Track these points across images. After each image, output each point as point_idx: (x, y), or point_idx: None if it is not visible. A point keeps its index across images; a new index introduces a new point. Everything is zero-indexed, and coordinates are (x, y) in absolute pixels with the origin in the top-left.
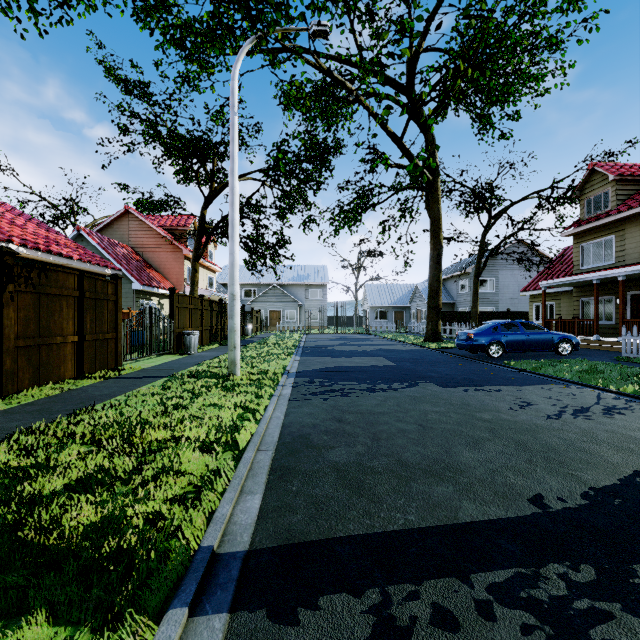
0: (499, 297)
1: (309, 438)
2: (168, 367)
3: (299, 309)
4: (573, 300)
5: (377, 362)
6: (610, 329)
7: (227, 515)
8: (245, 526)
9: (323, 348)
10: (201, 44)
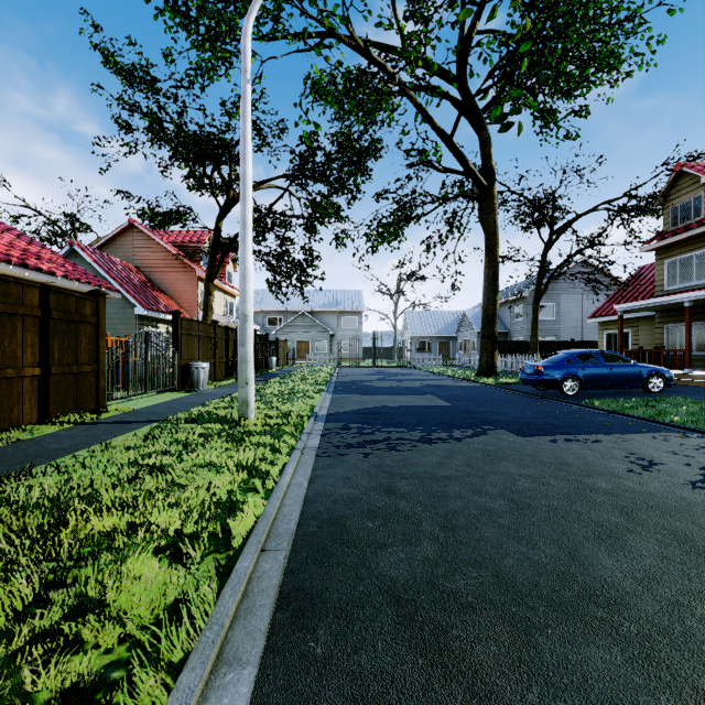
0: (560, 325)
1: (345, 525)
2: (165, 408)
3: (331, 339)
4: (655, 327)
5: (427, 401)
6: (702, 361)
7: None
8: None
9: (359, 384)
10: (216, 27)
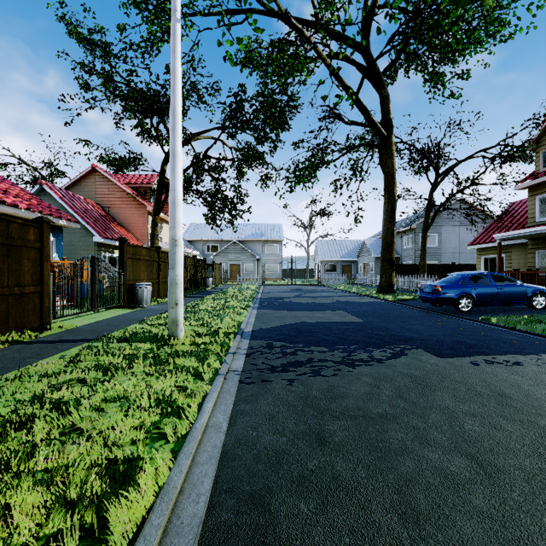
0: (442, 251)
1: (270, 509)
2: (105, 325)
3: (257, 263)
4: (527, 252)
5: (340, 317)
6: None
7: None
8: None
9: (280, 300)
10: (161, 3)
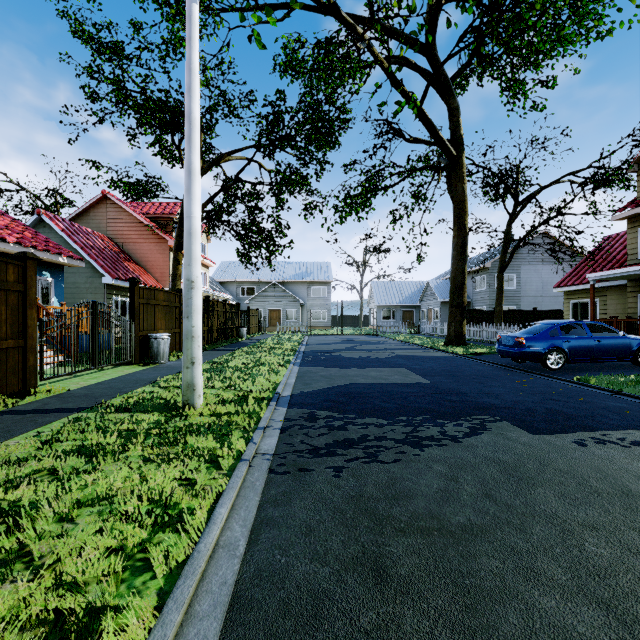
0: (521, 295)
1: None
2: (106, 388)
3: (301, 308)
4: (627, 296)
5: (401, 377)
6: None
7: None
8: None
9: (327, 354)
10: None
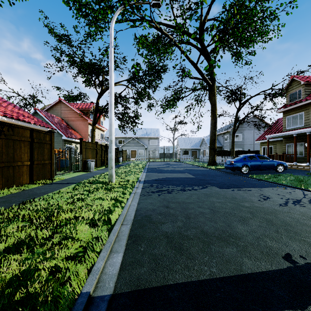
0: (244, 143)
1: (151, 217)
2: (78, 178)
3: (145, 150)
4: (282, 144)
5: (185, 175)
6: (302, 159)
7: (100, 268)
8: (111, 276)
9: (157, 168)
10: (96, 17)
